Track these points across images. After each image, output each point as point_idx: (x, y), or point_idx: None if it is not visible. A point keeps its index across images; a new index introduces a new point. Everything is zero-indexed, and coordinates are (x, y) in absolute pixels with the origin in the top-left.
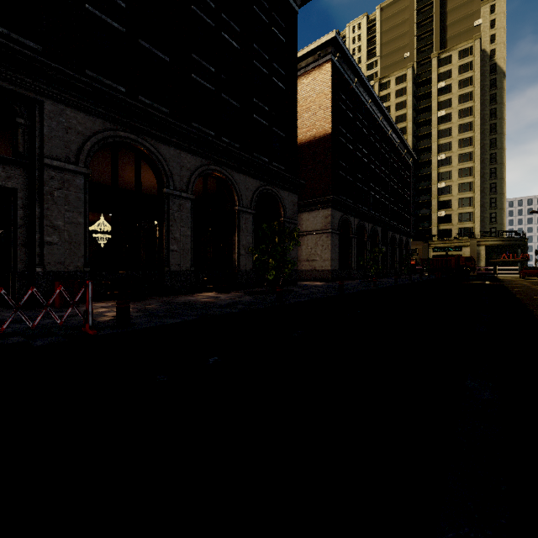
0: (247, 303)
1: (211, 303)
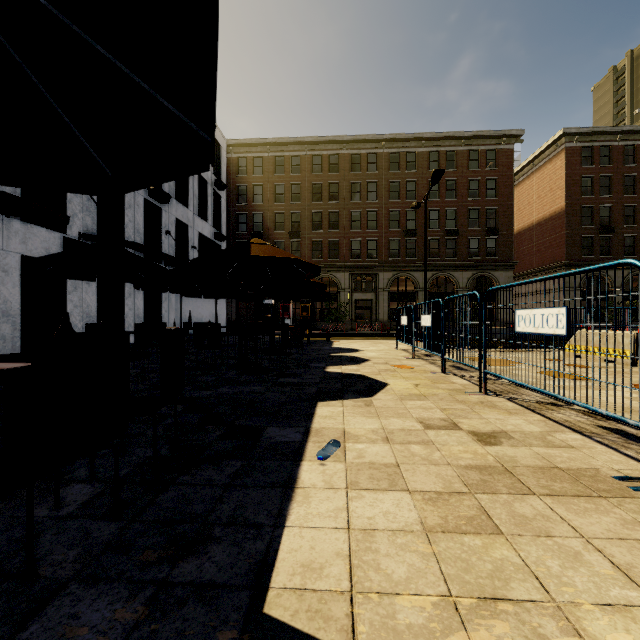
0: None
1: None
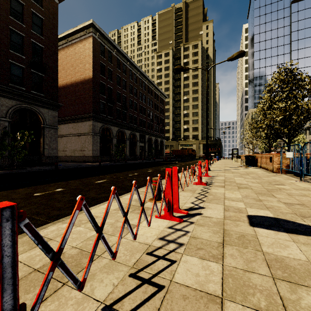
0: None
1: None
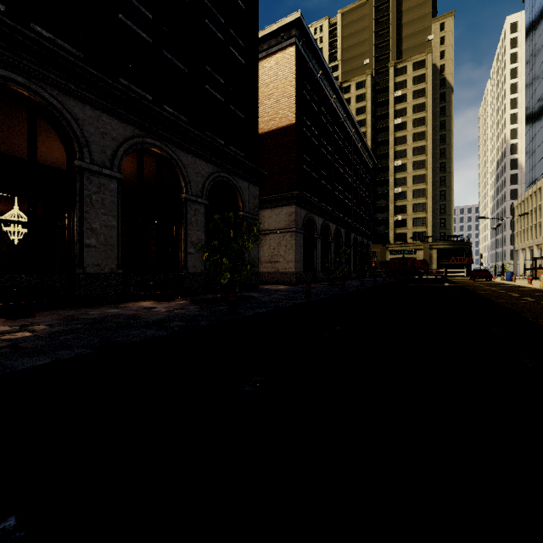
0: (188, 317)
1: (134, 320)
